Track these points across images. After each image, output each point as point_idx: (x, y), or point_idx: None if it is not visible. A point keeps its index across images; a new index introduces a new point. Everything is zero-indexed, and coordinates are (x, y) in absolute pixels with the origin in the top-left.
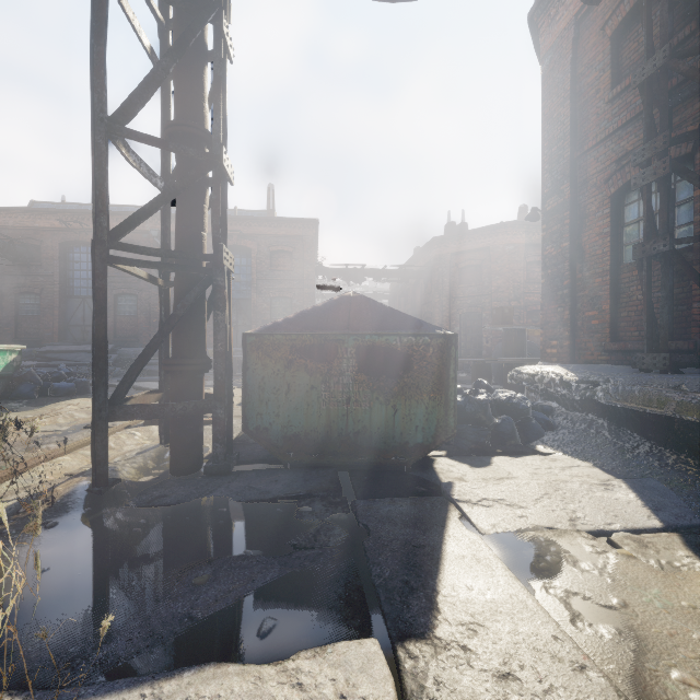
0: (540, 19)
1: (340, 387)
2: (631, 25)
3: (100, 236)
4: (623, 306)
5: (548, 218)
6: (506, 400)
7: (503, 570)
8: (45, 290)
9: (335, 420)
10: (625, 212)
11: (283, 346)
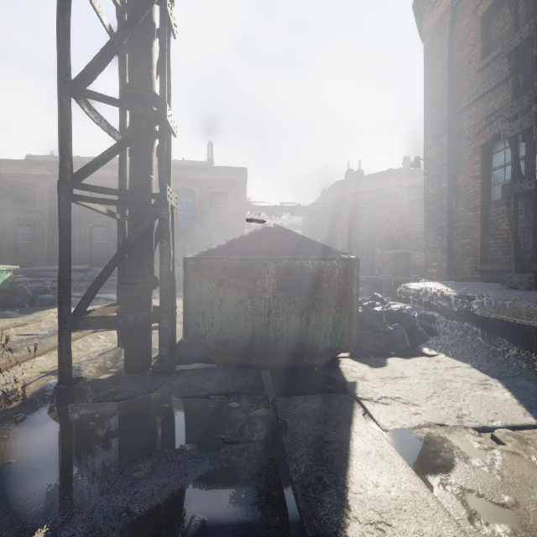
0: (423, 6)
1: (263, 302)
2: (498, 8)
3: (64, 178)
4: (492, 235)
5: (429, 164)
6: (398, 311)
7: (404, 466)
8: (37, 223)
9: (258, 329)
10: (493, 159)
11: (216, 268)
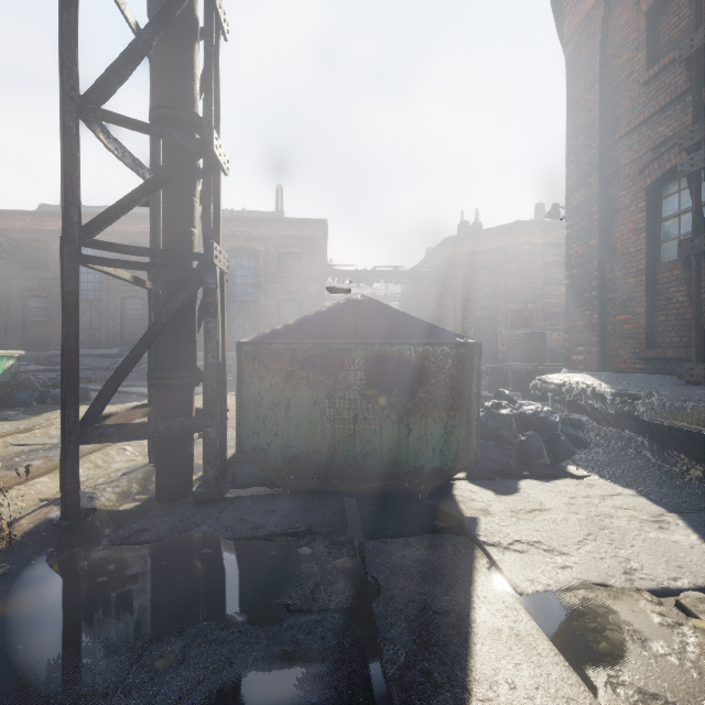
0: None
1: (347, 403)
2: None
3: (69, 232)
4: (661, 309)
5: (574, 213)
6: (532, 415)
7: (552, 654)
8: (52, 293)
9: (340, 440)
10: (662, 205)
11: (283, 356)
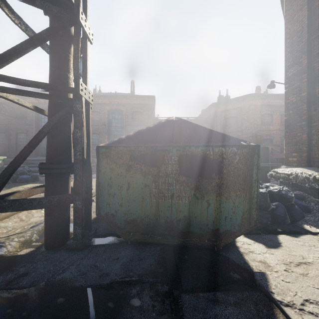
0: None
1: (166, 186)
2: None
3: None
4: None
5: (290, 80)
6: (278, 192)
7: None
8: (29, 131)
9: (162, 210)
10: None
11: (125, 155)
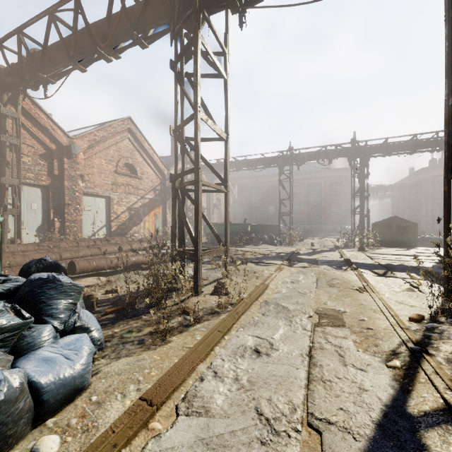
0: None
1: (392, 232)
2: None
3: (354, 211)
4: None
5: None
6: (435, 238)
7: (420, 249)
8: (244, 205)
9: (391, 238)
10: None
11: (380, 225)
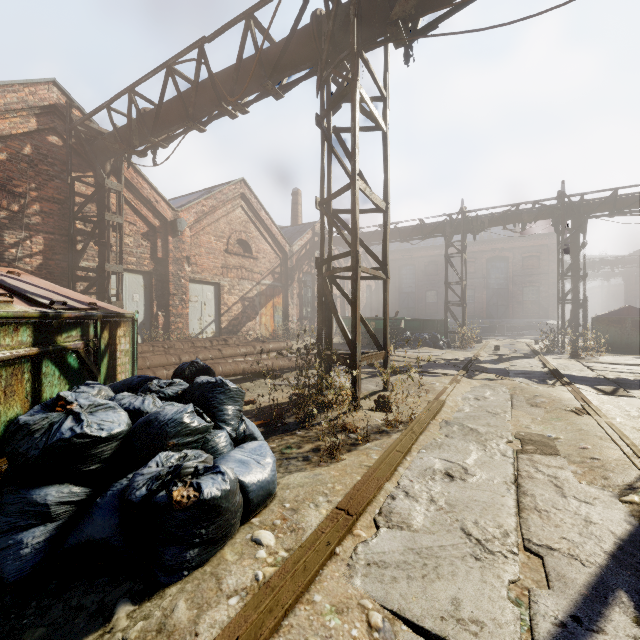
0: None
1: (625, 331)
2: None
3: (563, 299)
4: None
5: None
6: None
7: None
8: (391, 290)
9: (623, 339)
10: None
11: (605, 320)
